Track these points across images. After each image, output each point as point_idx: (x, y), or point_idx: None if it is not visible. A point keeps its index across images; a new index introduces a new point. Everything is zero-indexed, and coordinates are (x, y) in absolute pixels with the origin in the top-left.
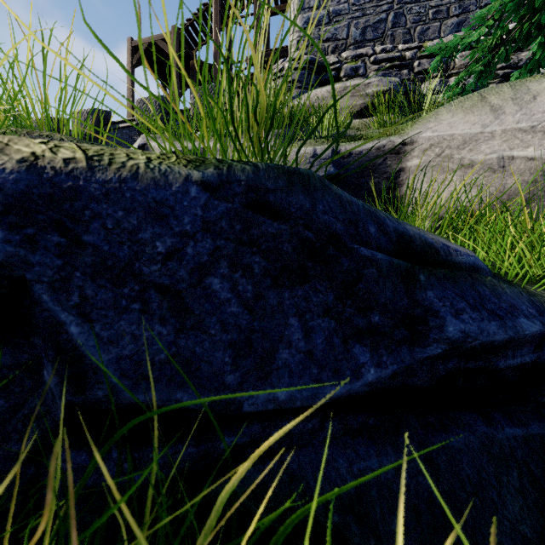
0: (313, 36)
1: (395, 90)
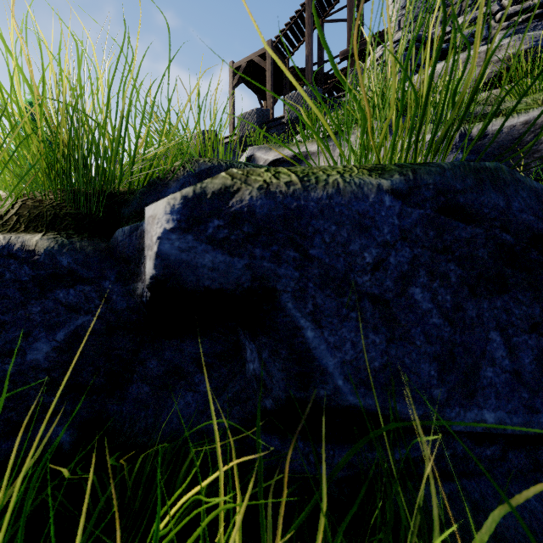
0: (418, 10)
1: (540, 47)
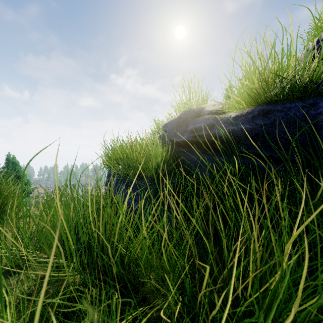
0: None
1: None
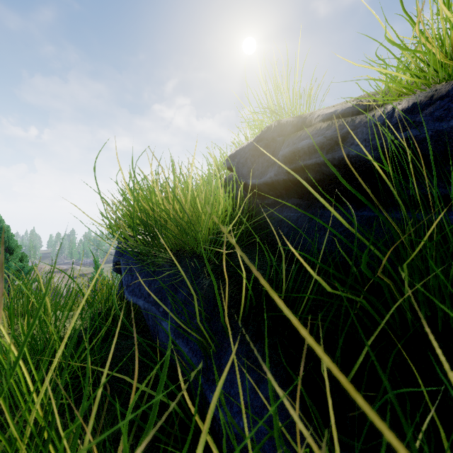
0: None
1: None
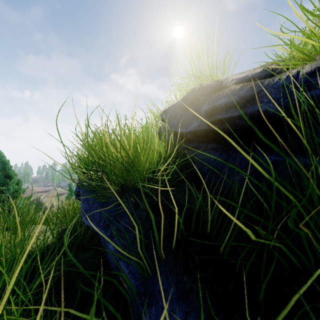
0: None
1: None
